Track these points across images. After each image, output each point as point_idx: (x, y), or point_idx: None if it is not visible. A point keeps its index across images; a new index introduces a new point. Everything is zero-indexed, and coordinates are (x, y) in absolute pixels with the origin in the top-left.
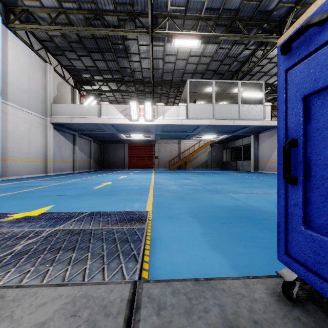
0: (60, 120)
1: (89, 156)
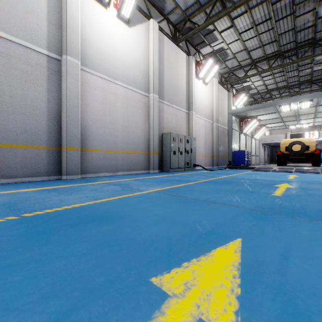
0: (266, 142)
1: (267, 155)
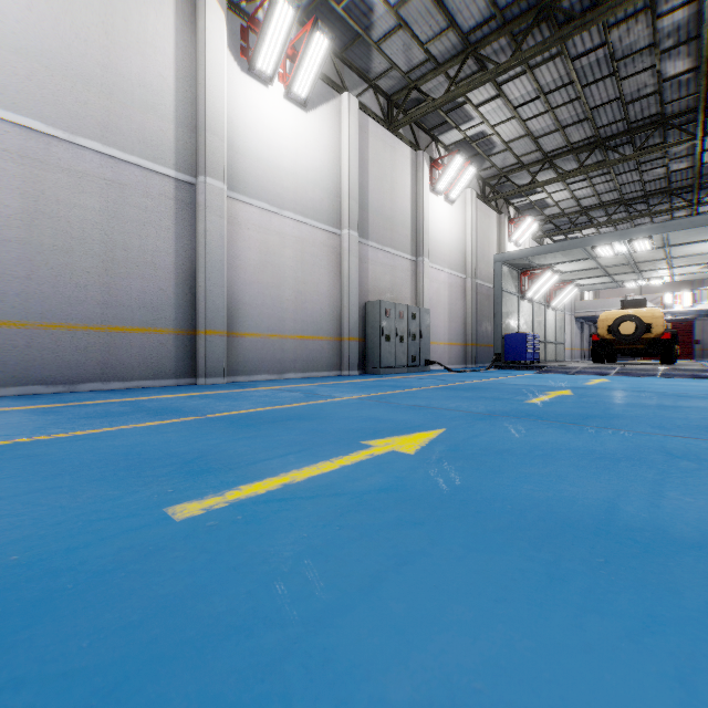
0: (583, 314)
1: (588, 342)
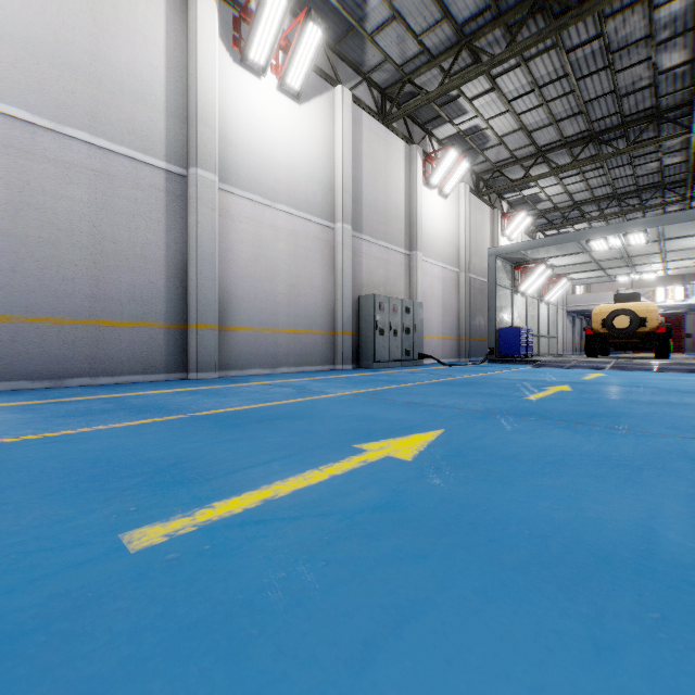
0: (575, 308)
1: (580, 336)
